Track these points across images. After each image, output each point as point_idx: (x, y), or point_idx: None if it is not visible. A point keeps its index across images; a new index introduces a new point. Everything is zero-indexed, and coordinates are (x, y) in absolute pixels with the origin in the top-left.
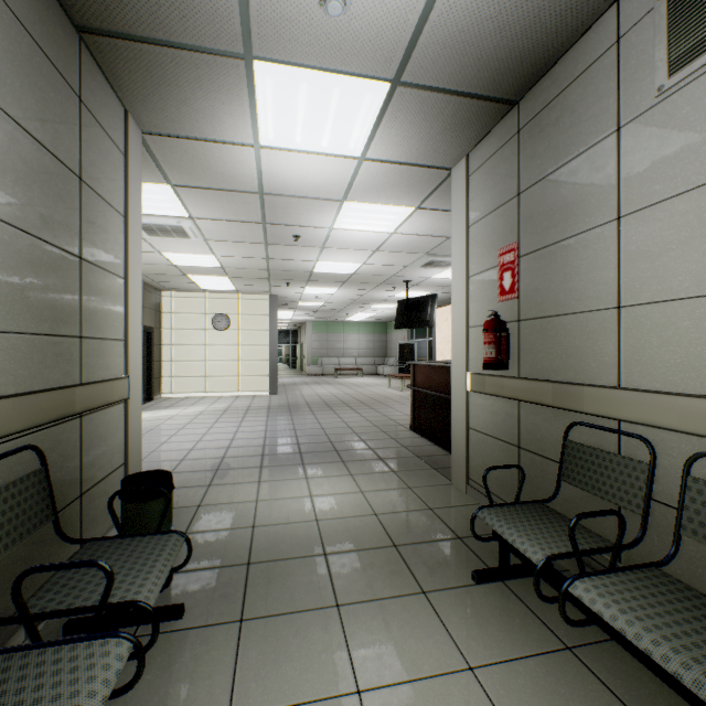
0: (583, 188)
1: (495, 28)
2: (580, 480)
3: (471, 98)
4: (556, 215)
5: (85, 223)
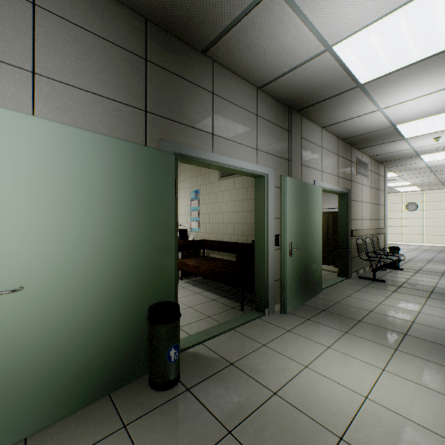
0: None
1: None
2: None
3: None
4: None
5: (378, 197)
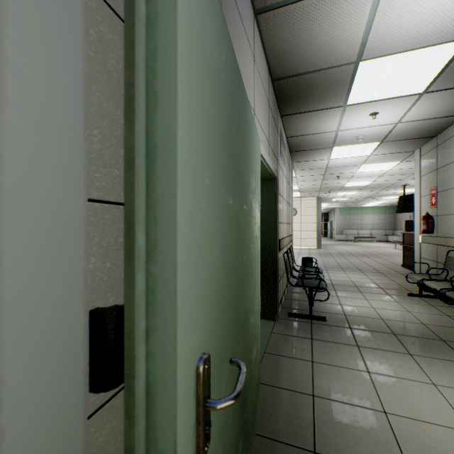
0: (453, 173)
1: (415, 130)
2: (448, 267)
3: (413, 139)
4: (446, 180)
5: (289, 196)
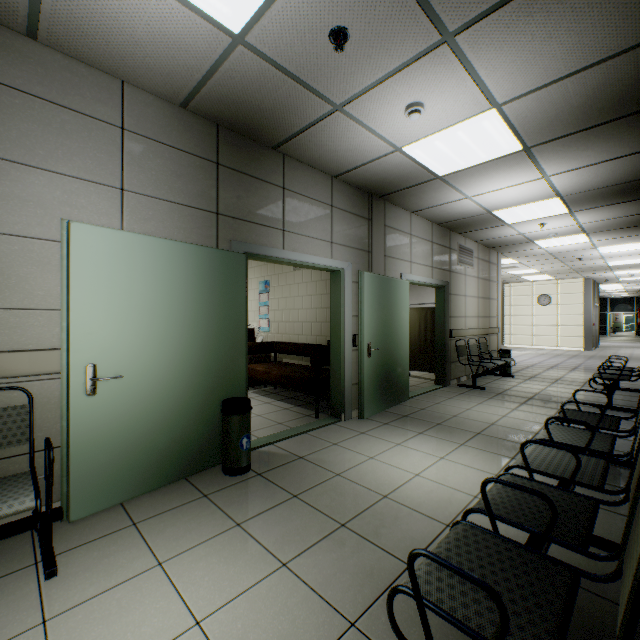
0: None
1: (610, 224)
2: None
3: (623, 228)
4: None
5: (489, 290)
